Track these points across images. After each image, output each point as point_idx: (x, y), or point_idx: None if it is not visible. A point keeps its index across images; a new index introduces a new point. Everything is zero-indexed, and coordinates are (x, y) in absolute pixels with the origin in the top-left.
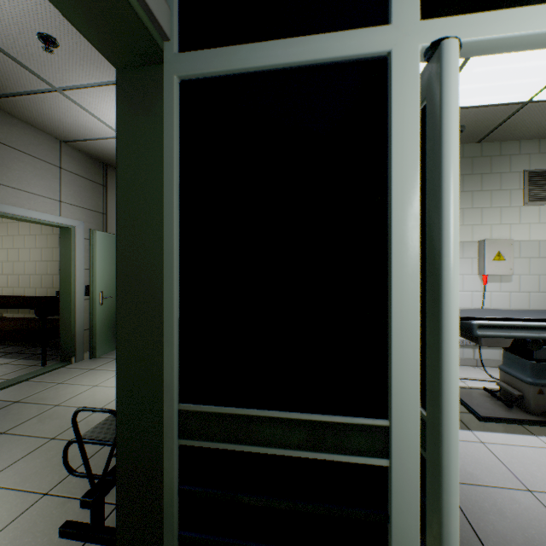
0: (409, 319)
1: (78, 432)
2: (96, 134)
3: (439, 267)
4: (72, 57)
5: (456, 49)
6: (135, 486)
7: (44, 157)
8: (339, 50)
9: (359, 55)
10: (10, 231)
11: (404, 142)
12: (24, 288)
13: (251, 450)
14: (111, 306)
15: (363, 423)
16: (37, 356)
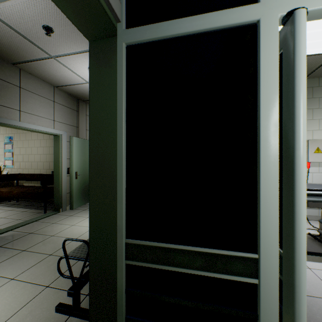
0: (272, 190)
1: (65, 252)
2: (73, 81)
3: (293, 157)
4: (61, 38)
5: (305, 15)
6: (99, 287)
7: (45, 95)
8: (225, 21)
9: (238, 24)
10: (27, 137)
11: (269, 77)
12: (34, 169)
13: (169, 268)
14: (81, 180)
15: (240, 255)
16: (41, 207)
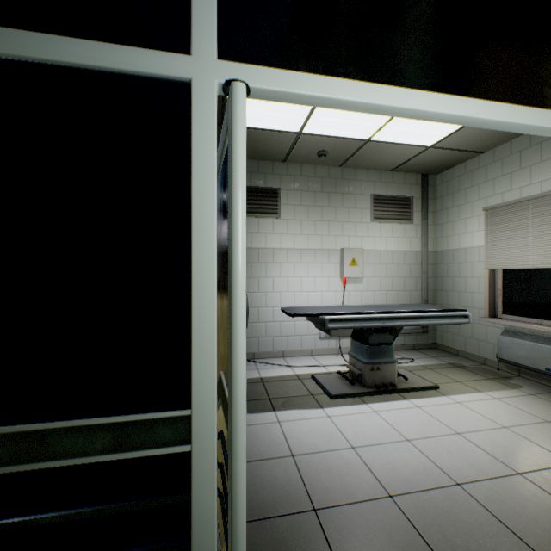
0: (208, 318)
1: None
2: None
3: (231, 272)
4: None
5: (243, 92)
6: None
7: None
8: (143, 66)
9: (164, 76)
10: None
11: (203, 163)
12: None
13: (47, 466)
14: None
15: (168, 416)
16: None
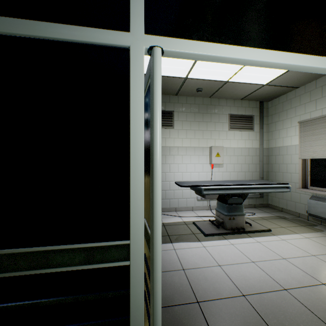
0: (139, 186)
1: None
2: None
3: (153, 160)
4: None
5: (160, 53)
6: None
7: None
8: (102, 39)
9: (114, 45)
10: None
11: (137, 95)
12: None
13: (48, 271)
14: None
15: (116, 244)
16: None
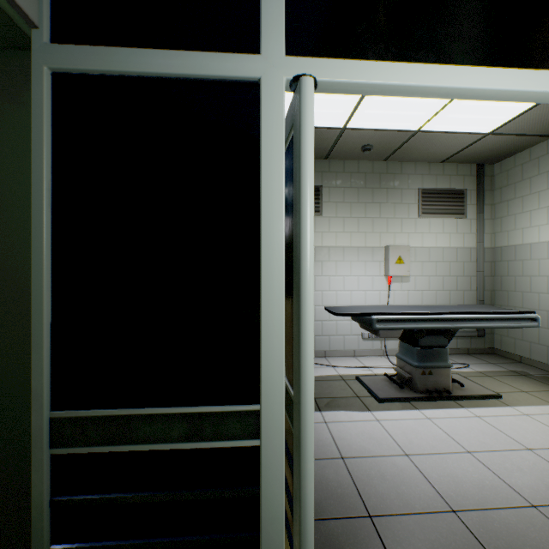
0: (276, 314)
1: None
2: None
3: (299, 269)
4: None
5: (312, 86)
6: None
7: None
8: (215, 70)
9: (234, 77)
10: None
11: (272, 160)
12: None
13: (131, 449)
14: None
15: (238, 410)
16: None
